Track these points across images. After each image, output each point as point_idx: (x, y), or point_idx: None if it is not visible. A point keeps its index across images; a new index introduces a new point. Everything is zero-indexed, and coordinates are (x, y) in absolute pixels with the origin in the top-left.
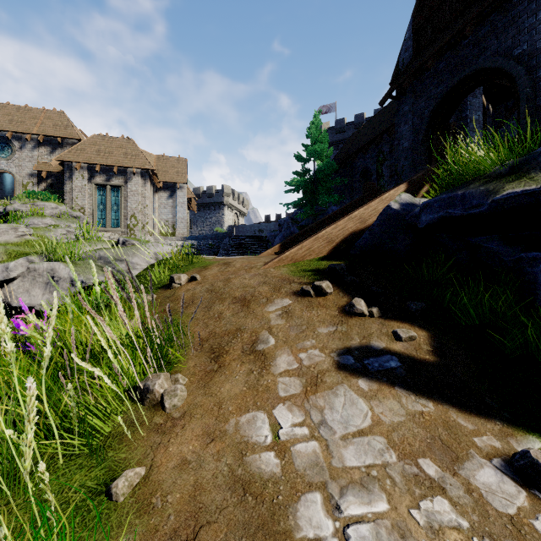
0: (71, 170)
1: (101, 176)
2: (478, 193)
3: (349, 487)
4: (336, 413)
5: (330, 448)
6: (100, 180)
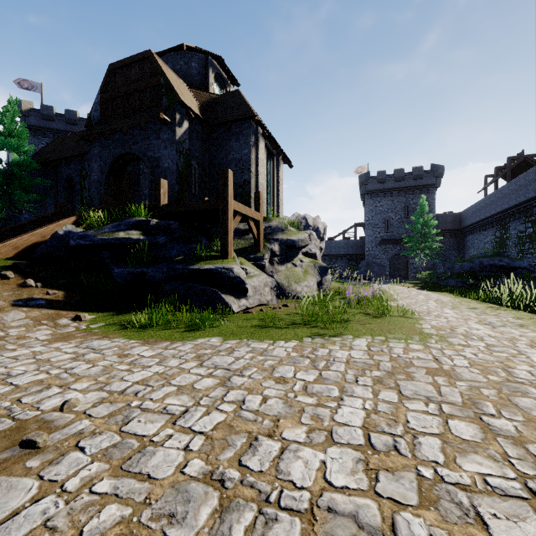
0: None
1: None
2: (91, 235)
3: (12, 329)
4: (10, 317)
5: (6, 324)
6: None
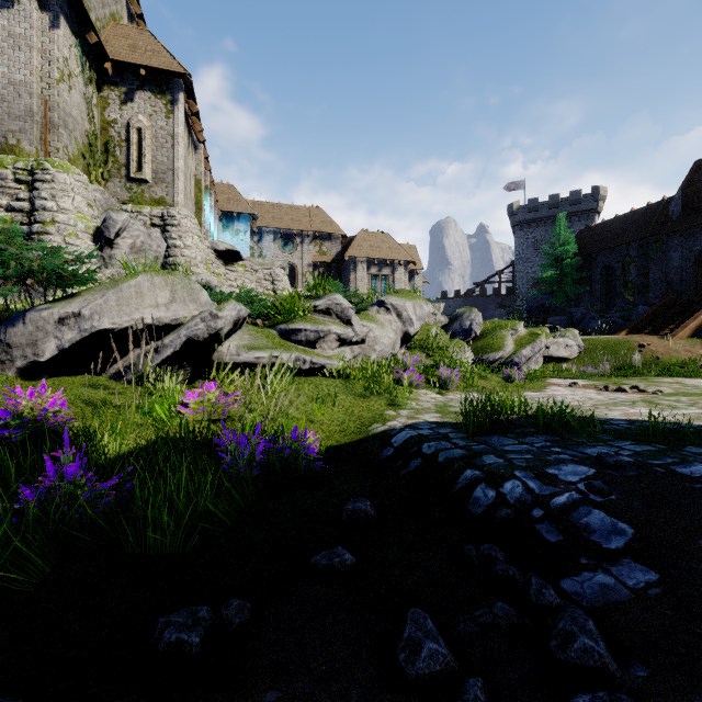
0: (354, 263)
1: (375, 267)
2: None
3: None
4: None
5: None
6: (374, 271)
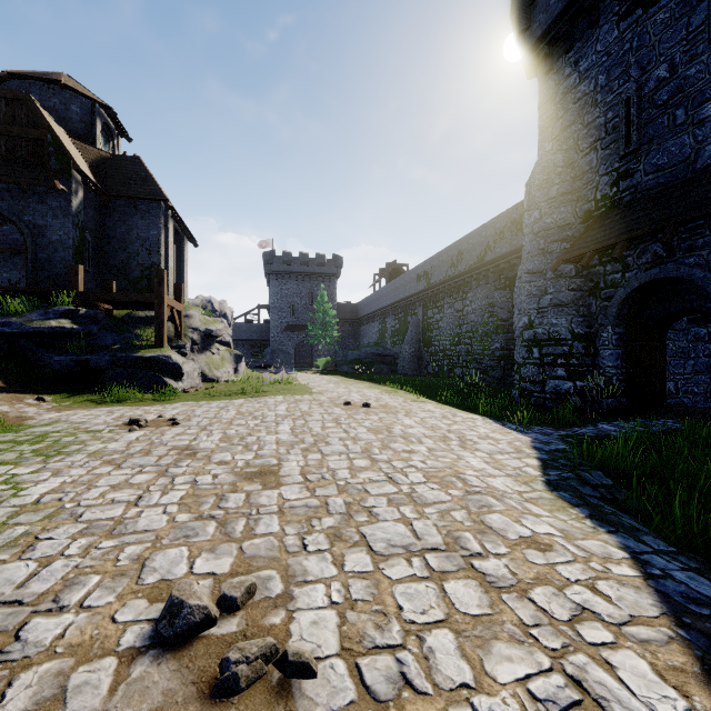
0: None
1: None
2: (18, 323)
3: None
4: None
5: None
6: None
